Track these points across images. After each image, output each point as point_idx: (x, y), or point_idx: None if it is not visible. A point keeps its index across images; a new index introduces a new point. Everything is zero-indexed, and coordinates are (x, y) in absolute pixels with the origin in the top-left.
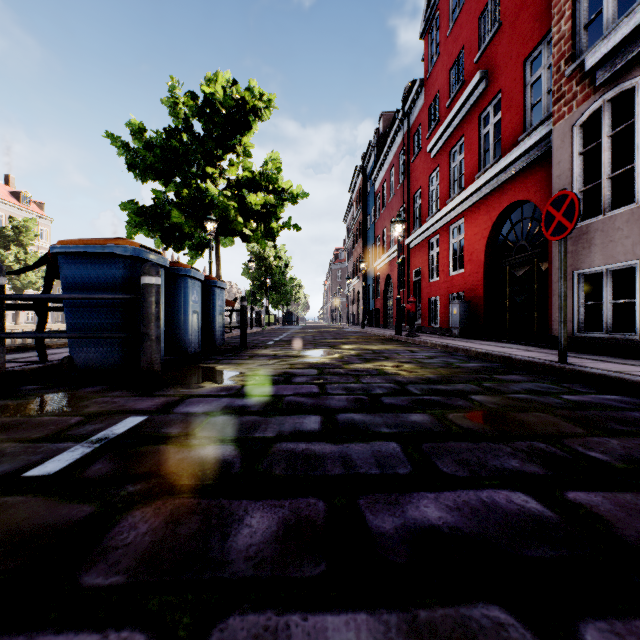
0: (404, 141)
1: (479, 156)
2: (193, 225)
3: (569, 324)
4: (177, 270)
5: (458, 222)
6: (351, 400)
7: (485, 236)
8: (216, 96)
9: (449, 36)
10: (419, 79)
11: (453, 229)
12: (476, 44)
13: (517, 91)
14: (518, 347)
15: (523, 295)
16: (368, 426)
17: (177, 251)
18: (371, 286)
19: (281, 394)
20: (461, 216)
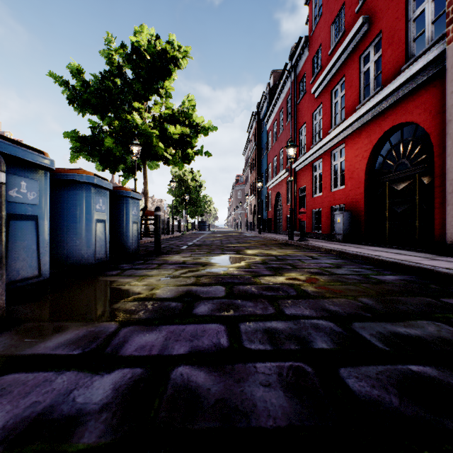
0: (291, 88)
1: (359, 90)
2: (122, 149)
3: None
4: (76, 177)
5: (339, 147)
6: (289, 381)
7: (366, 157)
8: (141, 44)
9: None
10: (304, 36)
11: (334, 153)
12: None
13: (399, 27)
14: (413, 254)
15: (403, 206)
16: None
17: (112, 172)
18: (264, 201)
19: (168, 355)
20: (342, 142)
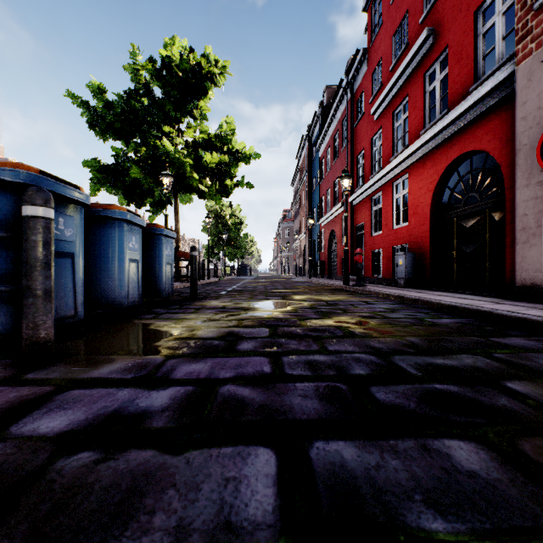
0: (347, 108)
1: (424, 113)
2: (151, 181)
3: (538, 274)
4: (109, 212)
5: (402, 178)
6: (324, 394)
7: (431, 189)
8: (173, 59)
9: (392, 3)
10: (362, 48)
11: (396, 185)
12: (421, 5)
13: (467, 42)
14: (479, 298)
15: (473, 246)
16: (385, 499)
17: (138, 207)
18: (316, 241)
19: (215, 378)
20: (405, 172)
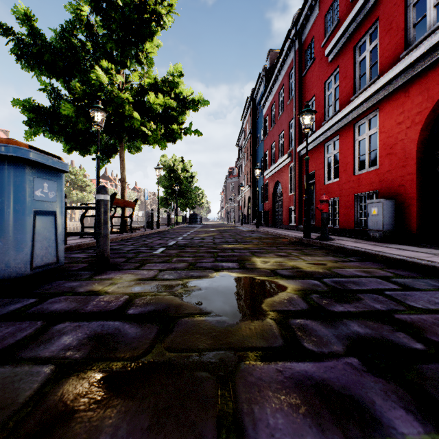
0: (295, 59)
1: (406, 31)
2: (85, 120)
3: None
4: None
5: (368, 116)
6: None
7: (419, 121)
8: None
9: None
10: None
11: (359, 126)
12: None
13: None
14: None
15: None
16: None
17: (82, 154)
18: (260, 192)
19: None
20: (374, 108)
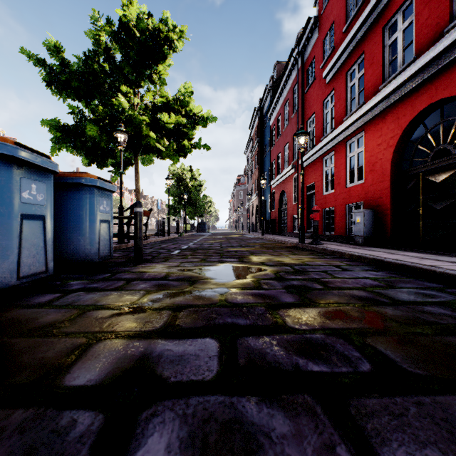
0: (298, 76)
1: (383, 67)
2: (107, 139)
3: None
4: None
5: (356, 136)
6: None
7: (392, 144)
8: (129, 19)
9: None
10: (314, 17)
11: (350, 144)
12: None
13: None
14: None
15: (445, 202)
16: None
17: (100, 167)
18: (267, 201)
19: None
20: (361, 130)
